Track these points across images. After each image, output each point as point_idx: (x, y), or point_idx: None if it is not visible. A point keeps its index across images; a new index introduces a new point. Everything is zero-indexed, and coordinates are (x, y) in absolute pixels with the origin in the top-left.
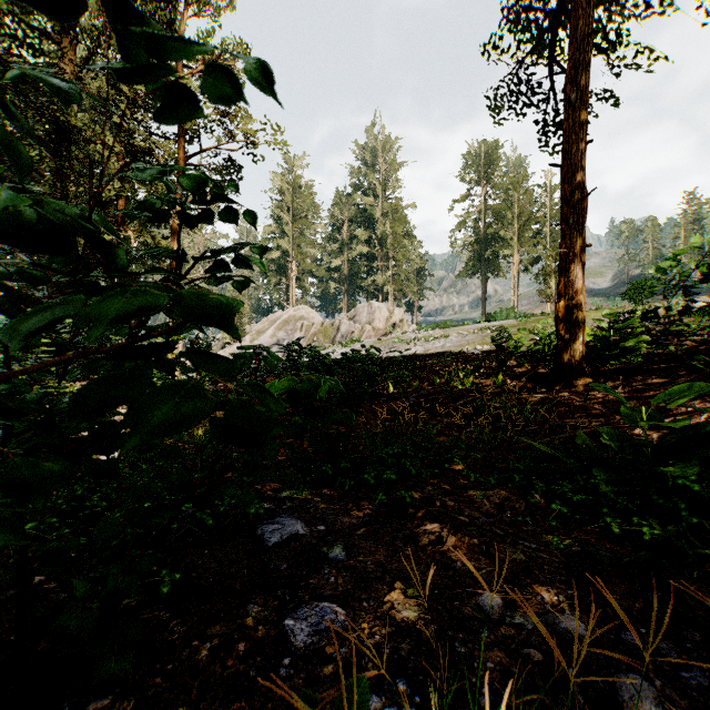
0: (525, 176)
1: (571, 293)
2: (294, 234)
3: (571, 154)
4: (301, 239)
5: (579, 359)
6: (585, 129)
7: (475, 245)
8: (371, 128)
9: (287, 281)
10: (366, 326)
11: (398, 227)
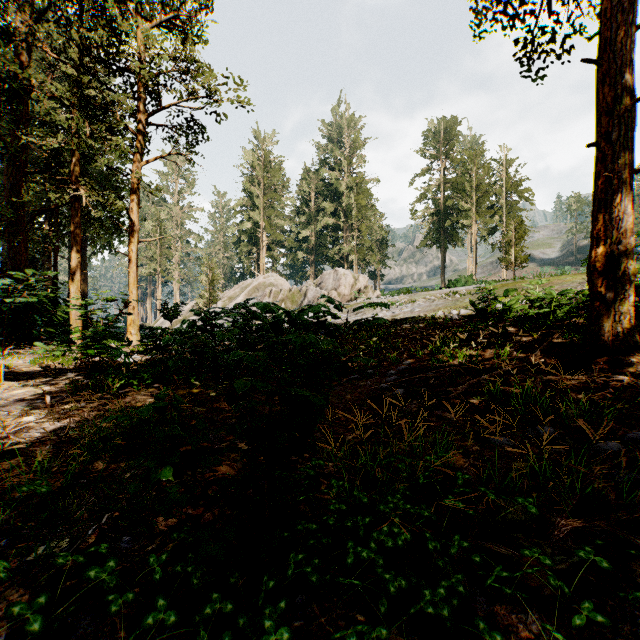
0: (482, 151)
1: (616, 235)
2: (264, 207)
3: (615, 44)
4: (271, 211)
5: (628, 327)
6: (635, 7)
7: (435, 217)
8: (336, 106)
9: (258, 250)
10: (332, 292)
11: (362, 200)
